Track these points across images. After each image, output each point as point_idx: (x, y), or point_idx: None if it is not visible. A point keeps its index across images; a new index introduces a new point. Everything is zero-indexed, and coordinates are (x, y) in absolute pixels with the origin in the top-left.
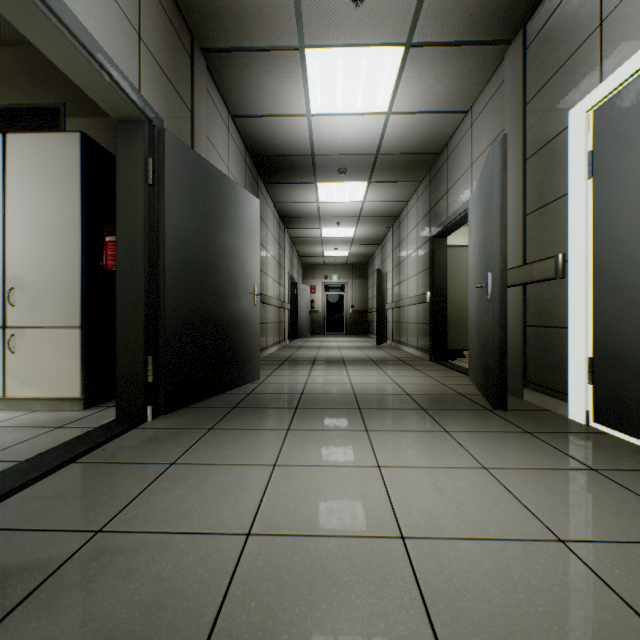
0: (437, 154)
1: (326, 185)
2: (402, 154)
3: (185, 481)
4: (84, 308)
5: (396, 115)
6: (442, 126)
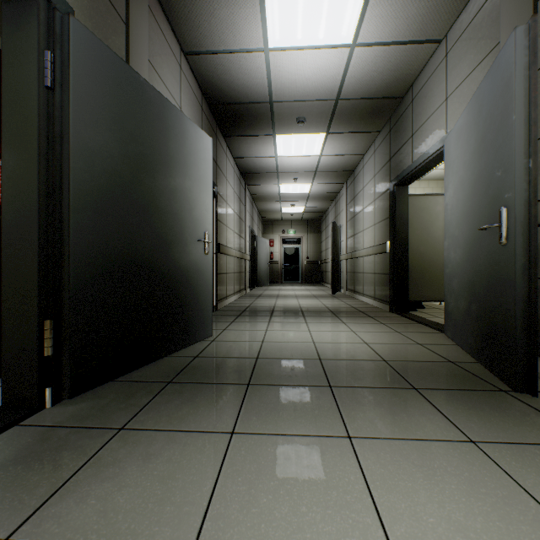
0: (400, 98)
1: (284, 137)
2: (363, 99)
3: None
4: None
5: (361, 48)
6: (410, 61)
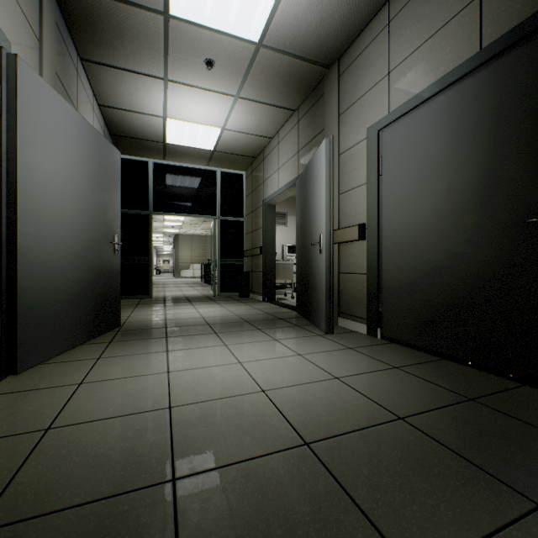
0: None
1: None
2: None
3: (247, 308)
4: None
5: None
6: None
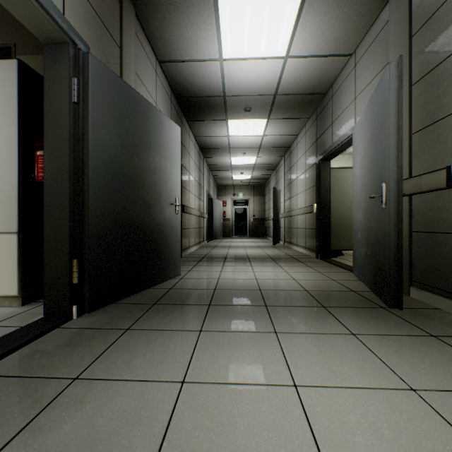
0: (323, 94)
1: (235, 122)
2: (295, 94)
3: (79, 408)
4: (21, 216)
5: (292, 59)
6: (329, 69)
